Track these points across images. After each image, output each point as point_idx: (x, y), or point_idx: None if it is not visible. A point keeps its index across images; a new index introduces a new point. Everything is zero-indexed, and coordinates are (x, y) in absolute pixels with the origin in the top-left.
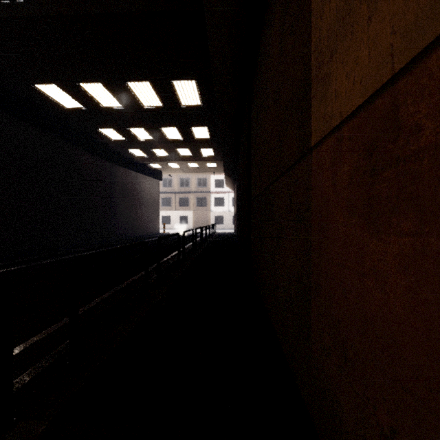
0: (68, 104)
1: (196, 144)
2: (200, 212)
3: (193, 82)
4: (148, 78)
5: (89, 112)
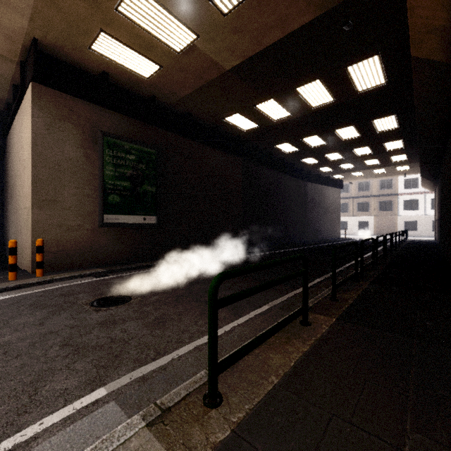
0: (289, 150)
1: (386, 154)
2: (383, 217)
3: (392, 116)
4: (352, 124)
5: (299, 151)
